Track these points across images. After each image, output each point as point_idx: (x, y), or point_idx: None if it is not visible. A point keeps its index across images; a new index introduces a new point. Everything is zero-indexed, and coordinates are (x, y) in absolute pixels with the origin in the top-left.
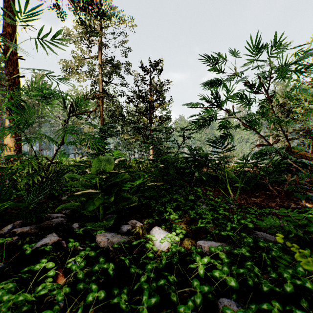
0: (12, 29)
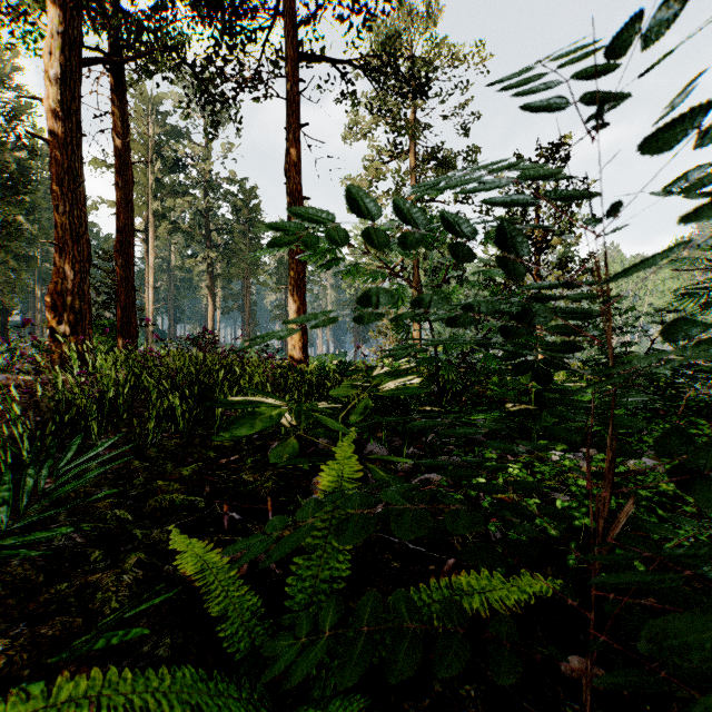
0: (297, 155)
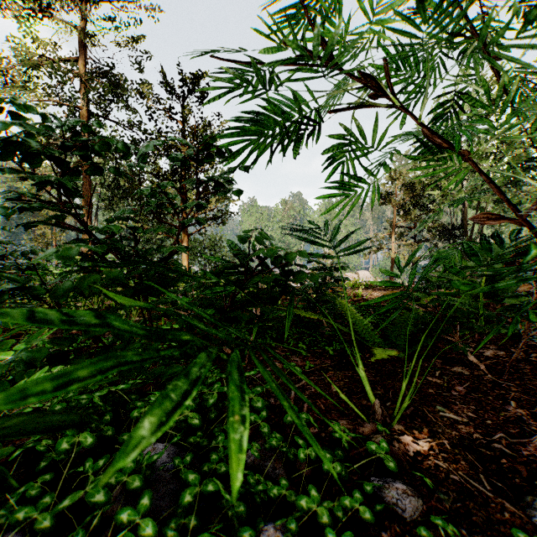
0: None
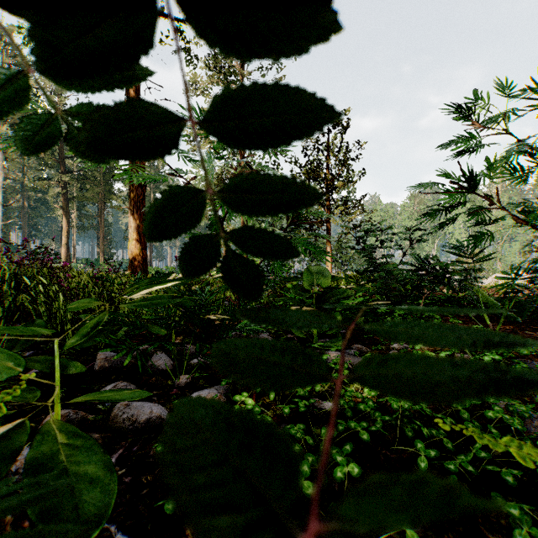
0: (137, 93)
